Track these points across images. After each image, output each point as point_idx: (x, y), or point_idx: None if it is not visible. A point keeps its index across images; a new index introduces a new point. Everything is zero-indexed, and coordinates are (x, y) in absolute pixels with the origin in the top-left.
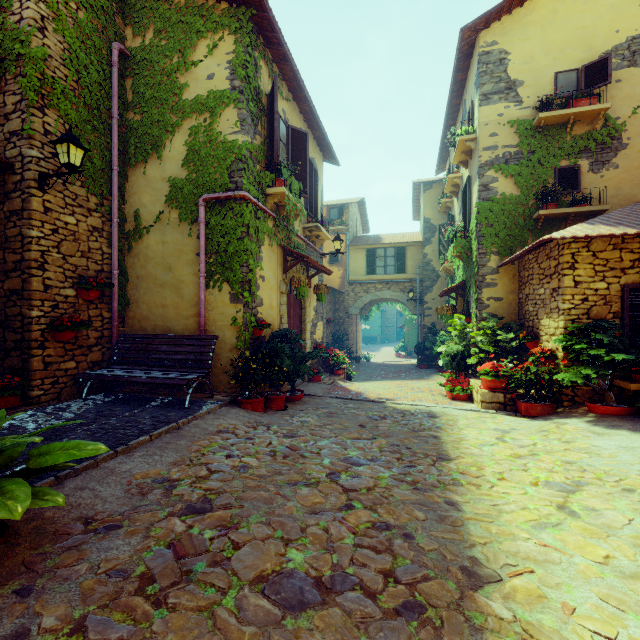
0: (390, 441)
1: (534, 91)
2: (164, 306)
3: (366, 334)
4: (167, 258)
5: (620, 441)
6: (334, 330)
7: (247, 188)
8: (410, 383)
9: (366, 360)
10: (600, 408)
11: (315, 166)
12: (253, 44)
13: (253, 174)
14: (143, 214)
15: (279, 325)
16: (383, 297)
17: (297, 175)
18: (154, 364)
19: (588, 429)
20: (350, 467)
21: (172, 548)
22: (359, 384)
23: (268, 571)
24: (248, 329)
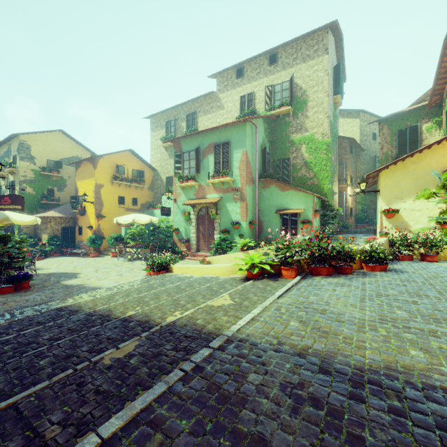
0: None
1: (40, 162)
2: None
3: None
4: None
5: (57, 259)
6: None
7: None
8: None
9: None
10: (56, 255)
11: None
12: None
13: None
14: None
15: None
16: None
17: None
18: None
19: (52, 258)
20: None
21: None
22: None
23: None
24: None
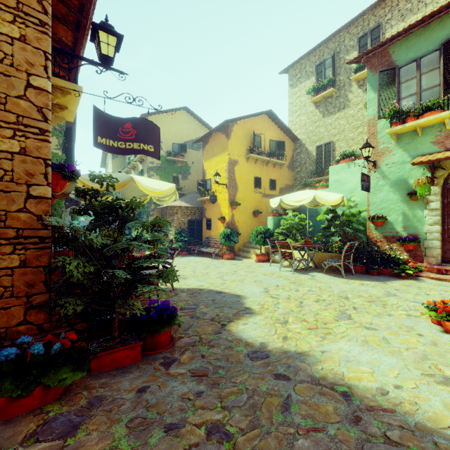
0: None
1: (166, 146)
2: None
3: None
4: None
5: (186, 259)
6: None
7: None
8: None
9: None
10: (183, 253)
11: None
12: None
13: None
14: None
15: None
16: None
17: None
18: None
19: (180, 258)
20: None
21: None
22: None
23: None
24: None
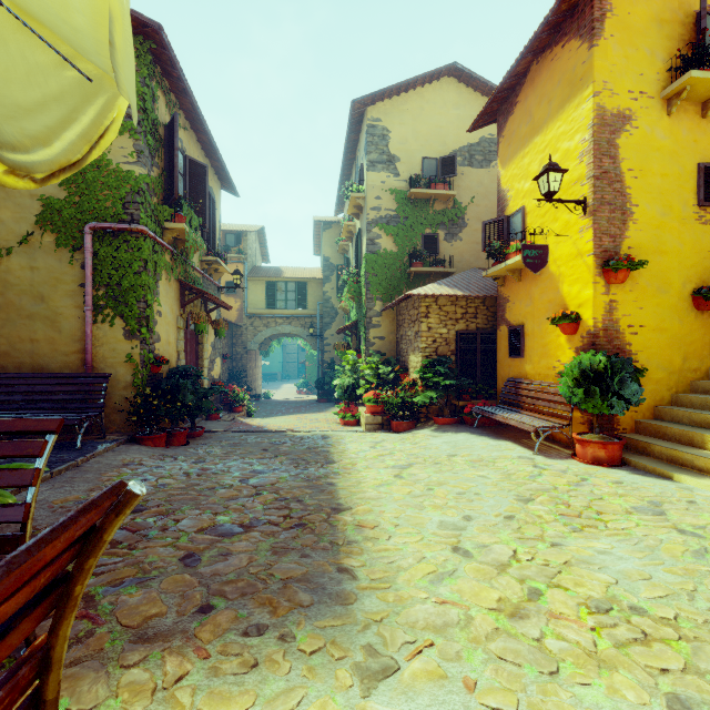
0: (289, 457)
1: (408, 168)
2: (33, 341)
3: (265, 371)
4: (38, 286)
5: (445, 439)
6: (231, 366)
7: (145, 222)
8: (310, 416)
9: (266, 398)
10: (440, 420)
11: (213, 195)
12: (151, 75)
13: (151, 208)
14: (1, 232)
15: (176, 362)
16: (284, 332)
17: (196, 208)
18: (24, 407)
19: (431, 434)
20: (257, 475)
21: (125, 529)
22: (260, 420)
23: (206, 526)
24: (145, 366)
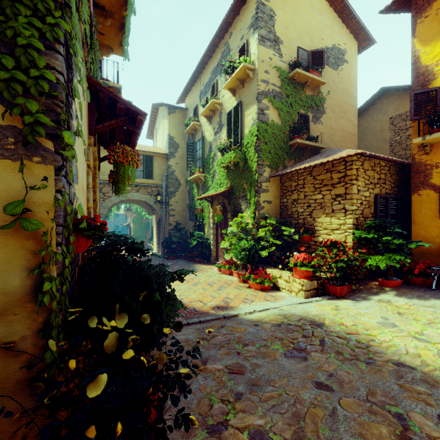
0: (421, 412)
1: (288, 52)
2: None
3: None
4: None
5: None
6: None
7: None
8: (194, 278)
9: None
10: (392, 283)
11: None
12: None
13: None
14: None
15: None
16: (132, 198)
17: None
18: None
19: (416, 303)
20: None
21: None
22: None
23: None
24: (64, 239)
